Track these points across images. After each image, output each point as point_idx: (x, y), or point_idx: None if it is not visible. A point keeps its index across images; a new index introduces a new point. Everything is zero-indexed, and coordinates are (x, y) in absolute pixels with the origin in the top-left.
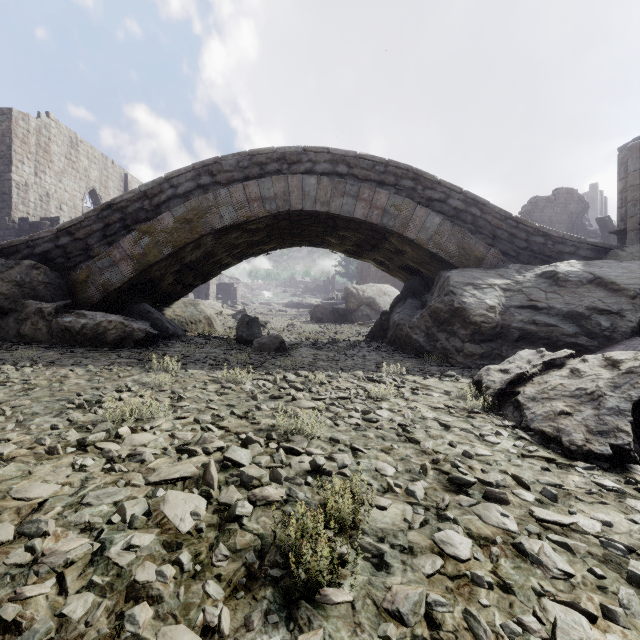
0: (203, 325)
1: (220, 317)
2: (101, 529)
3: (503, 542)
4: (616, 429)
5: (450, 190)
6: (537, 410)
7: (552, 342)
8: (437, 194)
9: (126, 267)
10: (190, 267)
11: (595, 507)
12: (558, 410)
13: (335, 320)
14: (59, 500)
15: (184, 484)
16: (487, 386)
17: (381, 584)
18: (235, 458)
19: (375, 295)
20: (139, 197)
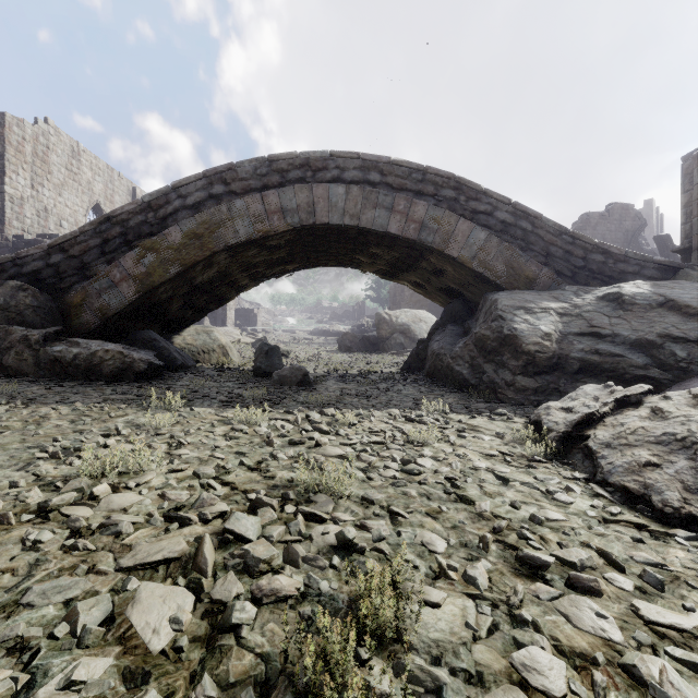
0: (217, 355)
1: (238, 346)
2: (38, 648)
3: (606, 661)
4: None
5: (497, 201)
6: (616, 460)
7: (618, 375)
8: (482, 206)
9: (127, 289)
10: (202, 289)
11: None
12: (643, 460)
13: (365, 349)
14: None
15: (168, 569)
16: (548, 428)
17: None
18: (239, 530)
19: (410, 321)
20: (142, 209)
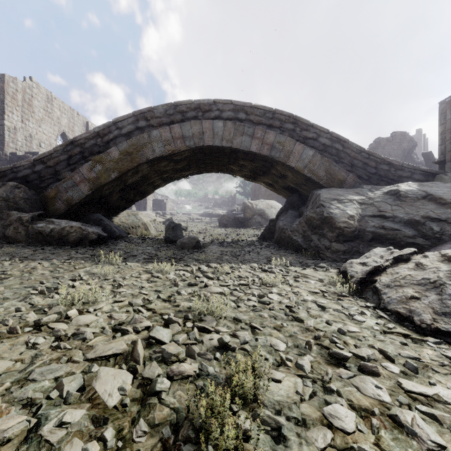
0: (141, 229)
1: (154, 223)
2: (40, 404)
3: (380, 413)
4: None
5: (320, 131)
6: (392, 295)
7: (396, 242)
8: (311, 134)
9: (84, 187)
10: (131, 187)
11: (449, 378)
12: (409, 295)
13: (236, 225)
14: (10, 376)
15: (115, 360)
16: (351, 275)
17: None
18: (158, 337)
19: (264, 208)
20: (94, 136)
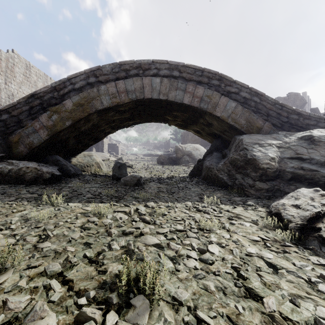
0: (94, 167)
1: (108, 162)
2: None
3: None
4: None
5: (241, 86)
6: None
7: (315, 181)
8: (233, 89)
9: (43, 133)
10: (86, 134)
11: None
12: None
13: (170, 163)
14: None
15: None
16: (288, 219)
17: None
18: None
19: (191, 150)
20: (51, 90)
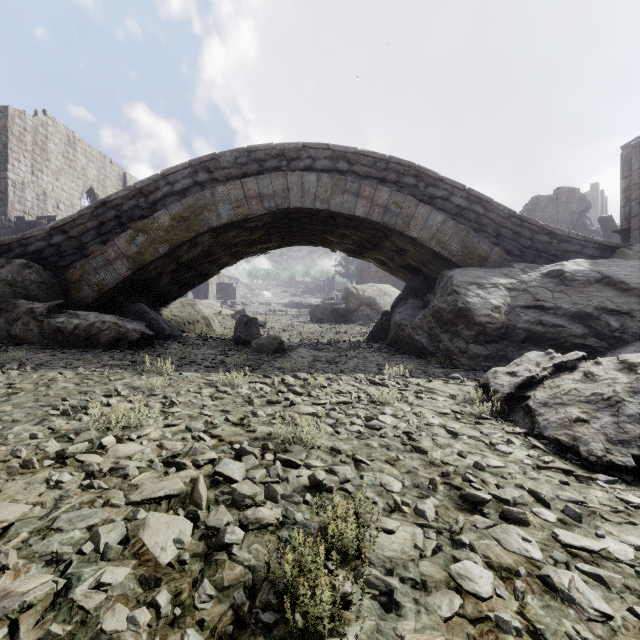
0: (201, 325)
1: (219, 317)
2: (70, 561)
3: (527, 573)
4: (638, 438)
5: (453, 187)
6: (550, 416)
7: (559, 343)
8: (440, 191)
9: (121, 266)
10: (187, 266)
11: (624, 528)
12: (573, 417)
13: (335, 320)
14: (27, 524)
15: (169, 503)
16: (495, 390)
17: (391, 631)
18: (227, 473)
19: (375, 295)
20: (134, 194)
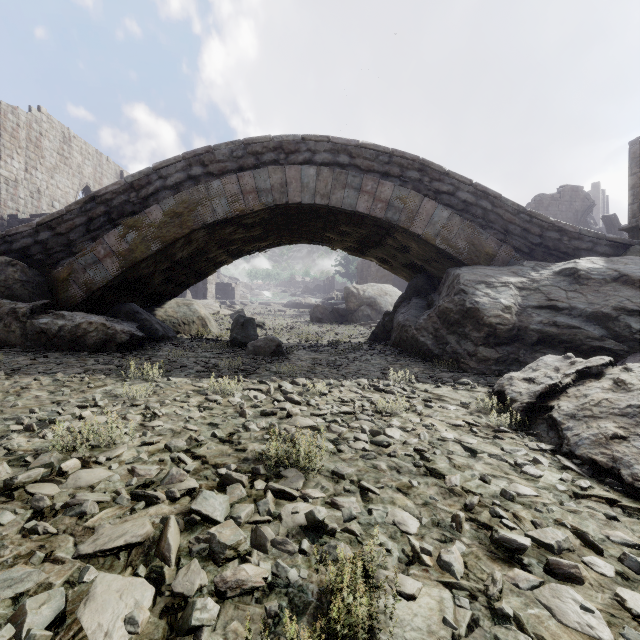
0: (197, 326)
1: (217, 317)
2: None
3: None
4: None
5: (459, 182)
6: (582, 432)
7: (575, 346)
8: (445, 186)
9: (111, 264)
10: (182, 265)
11: None
12: (610, 433)
13: (335, 320)
14: None
15: (129, 556)
16: (512, 398)
17: None
18: (206, 511)
19: (376, 295)
20: (125, 189)
